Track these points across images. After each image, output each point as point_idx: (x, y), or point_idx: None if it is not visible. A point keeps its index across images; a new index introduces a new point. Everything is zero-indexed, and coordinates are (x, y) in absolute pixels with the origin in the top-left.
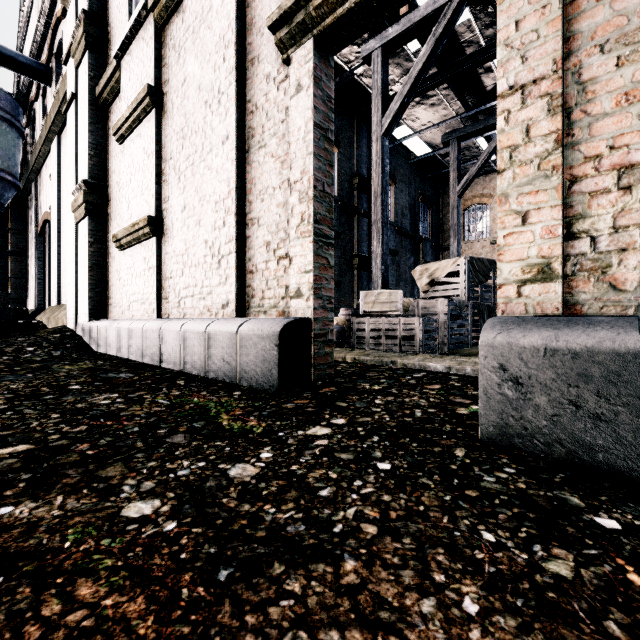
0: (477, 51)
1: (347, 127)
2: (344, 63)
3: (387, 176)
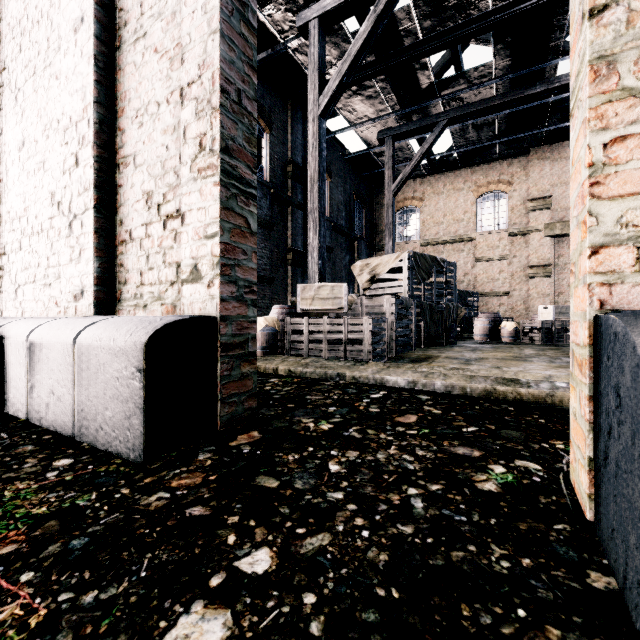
0: (415, 43)
1: (280, 108)
2: (277, 32)
3: (324, 162)
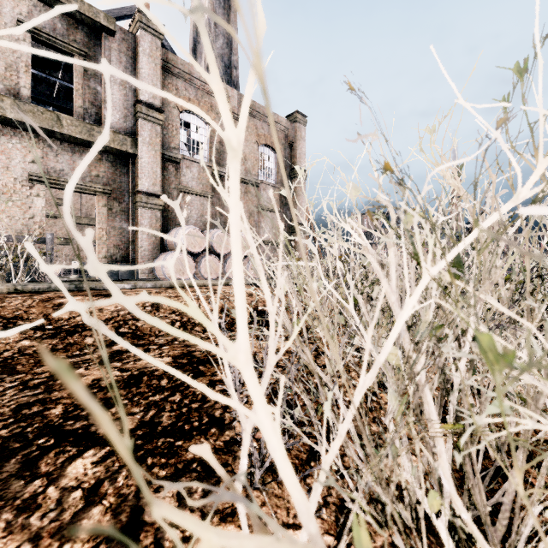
0: None
1: None
2: None
3: None
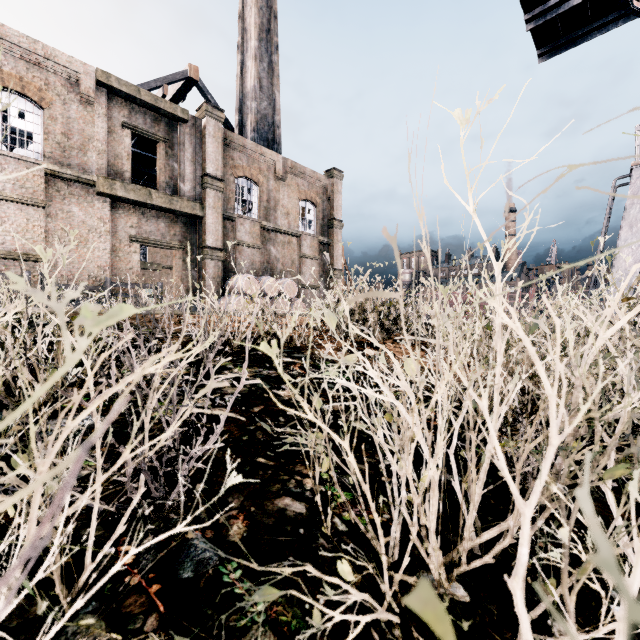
0: None
1: None
2: None
3: None
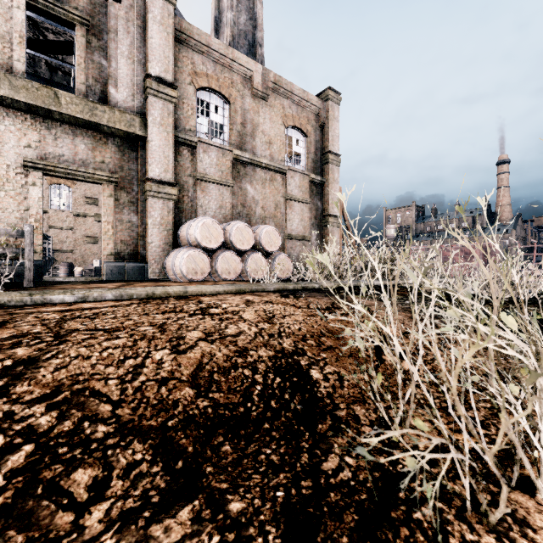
0: None
1: None
2: None
3: None
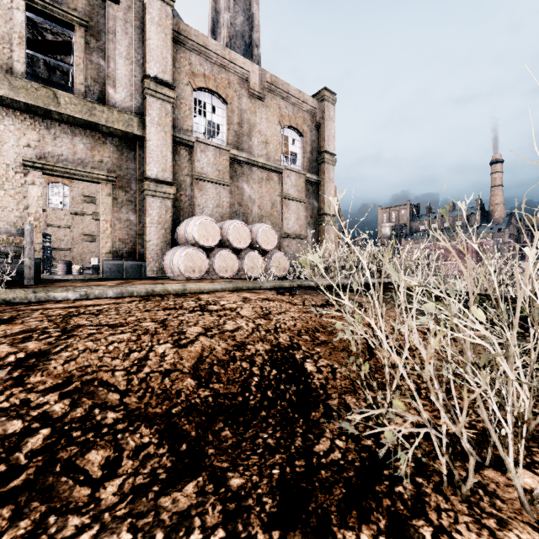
0: None
1: None
2: None
3: None
